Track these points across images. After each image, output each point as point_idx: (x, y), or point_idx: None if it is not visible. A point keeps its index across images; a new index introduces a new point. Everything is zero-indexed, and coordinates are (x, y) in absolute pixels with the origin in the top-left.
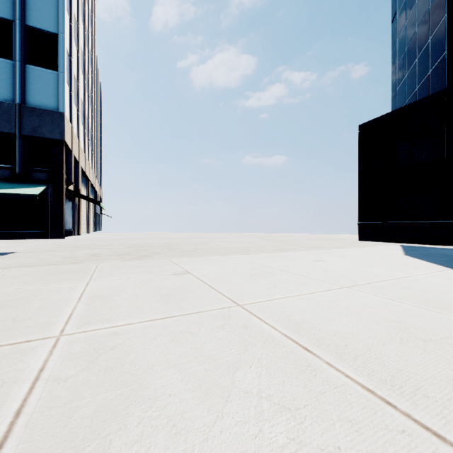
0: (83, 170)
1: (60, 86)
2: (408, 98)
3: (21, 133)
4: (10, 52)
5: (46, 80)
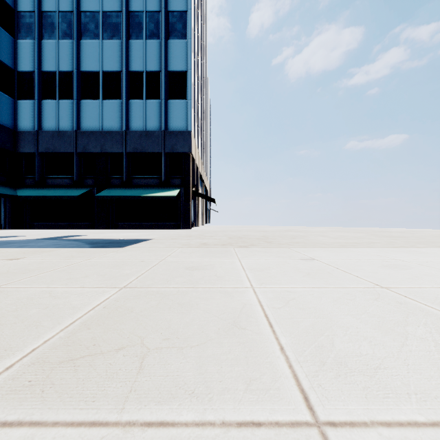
0: (200, 174)
1: (188, 111)
2: None
3: (165, 151)
4: (159, 94)
5: (179, 108)
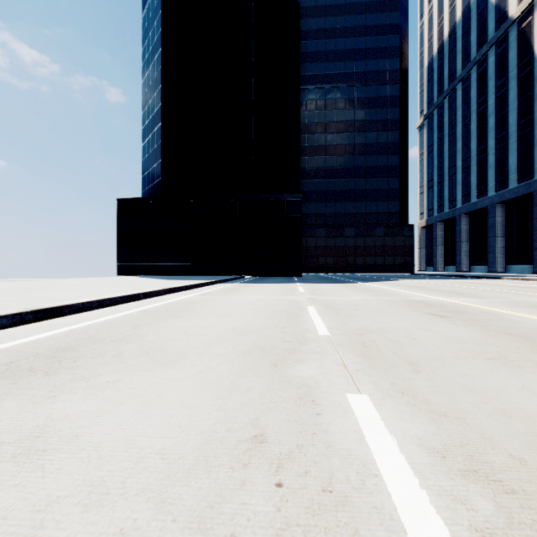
0: None
1: None
2: (147, 188)
3: None
4: None
5: None
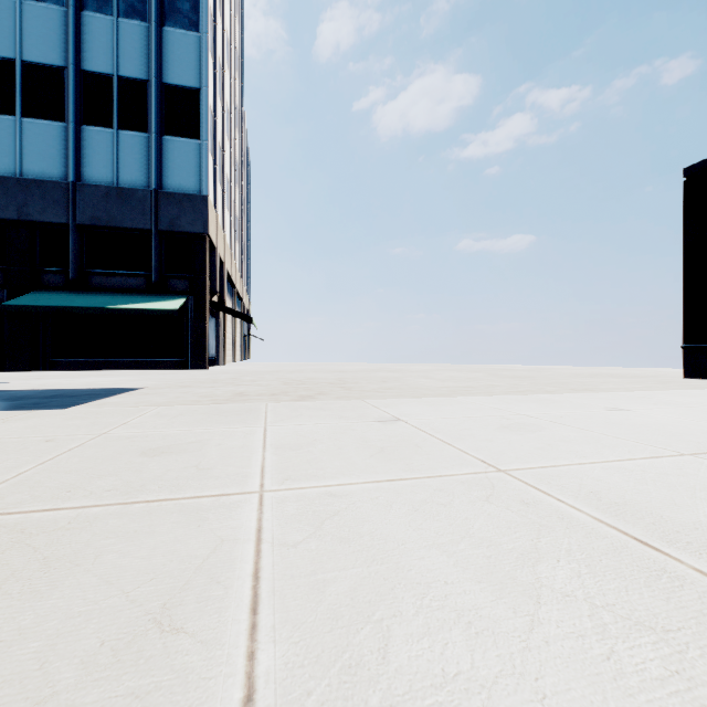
0: (229, 273)
1: (203, 160)
2: None
3: (157, 228)
4: (145, 122)
5: (186, 154)
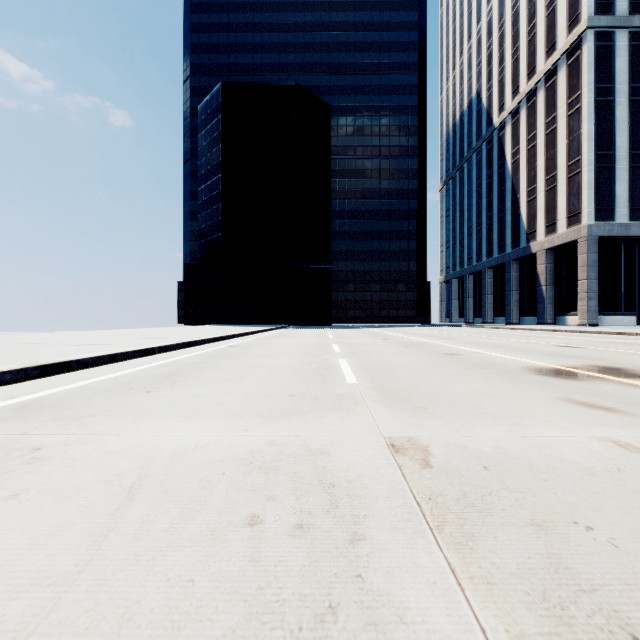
0: None
1: None
2: (205, 253)
3: None
4: None
5: None
